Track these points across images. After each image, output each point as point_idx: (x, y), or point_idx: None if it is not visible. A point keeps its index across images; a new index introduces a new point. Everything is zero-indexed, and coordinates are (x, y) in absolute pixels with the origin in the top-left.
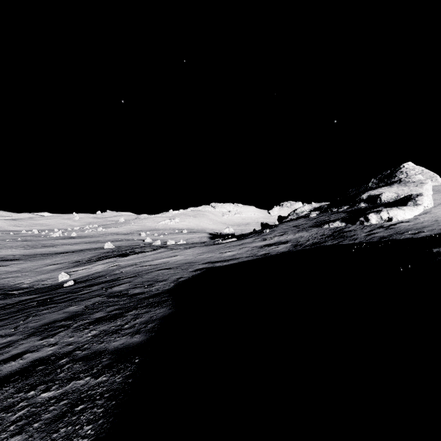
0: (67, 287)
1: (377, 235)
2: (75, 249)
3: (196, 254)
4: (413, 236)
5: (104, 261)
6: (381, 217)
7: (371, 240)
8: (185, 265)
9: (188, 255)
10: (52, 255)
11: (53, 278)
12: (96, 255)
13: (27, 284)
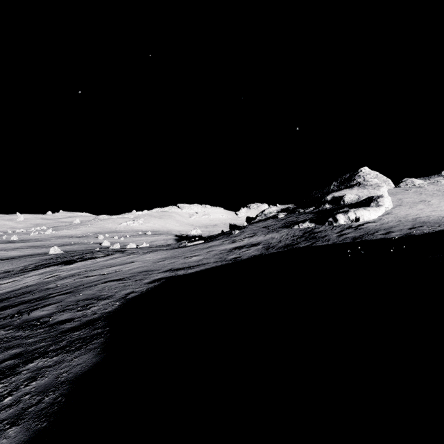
0: None
1: (349, 235)
2: (12, 256)
3: (156, 260)
4: (384, 236)
5: (41, 271)
6: (349, 217)
7: (345, 241)
8: (141, 274)
9: (147, 262)
10: None
11: None
12: (33, 263)
13: None
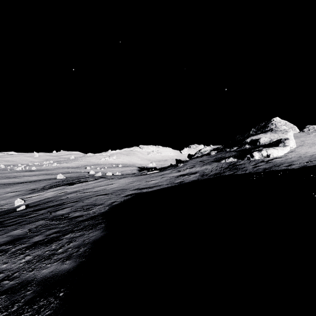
0: (19, 211)
1: (261, 167)
2: (33, 180)
3: (127, 182)
4: (287, 167)
5: (54, 189)
6: (262, 154)
7: (258, 171)
8: (119, 191)
9: (121, 184)
10: (13, 185)
11: (10, 203)
12: (48, 184)
13: None
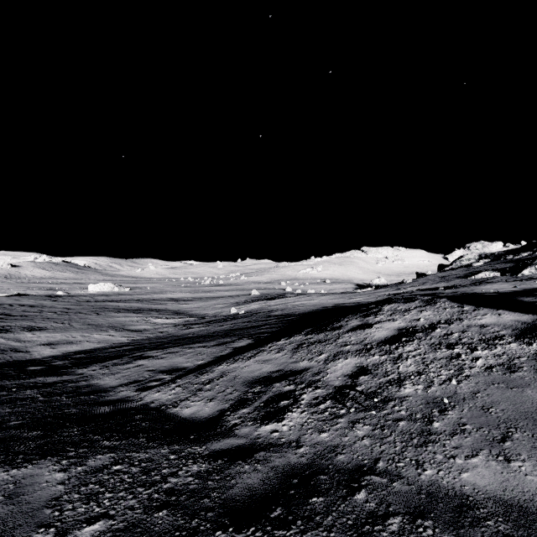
0: (241, 314)
1: None
2: (227, 295)
3: (328, 299)
4: None
5: (257, 302)
6: (536, 268)
7: None
8: (318, 305)
9: (322, 300)
10: (214, 299)
11: (226, 311)
12: (248, 299)
13: (211, 314)
